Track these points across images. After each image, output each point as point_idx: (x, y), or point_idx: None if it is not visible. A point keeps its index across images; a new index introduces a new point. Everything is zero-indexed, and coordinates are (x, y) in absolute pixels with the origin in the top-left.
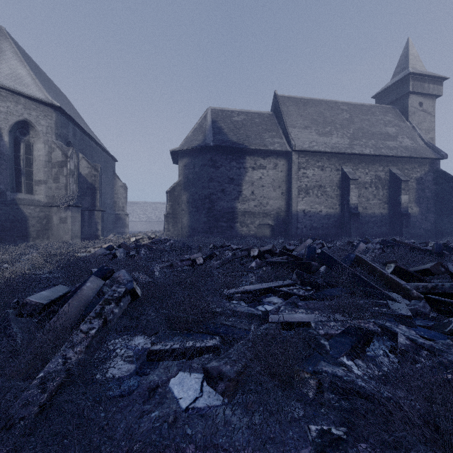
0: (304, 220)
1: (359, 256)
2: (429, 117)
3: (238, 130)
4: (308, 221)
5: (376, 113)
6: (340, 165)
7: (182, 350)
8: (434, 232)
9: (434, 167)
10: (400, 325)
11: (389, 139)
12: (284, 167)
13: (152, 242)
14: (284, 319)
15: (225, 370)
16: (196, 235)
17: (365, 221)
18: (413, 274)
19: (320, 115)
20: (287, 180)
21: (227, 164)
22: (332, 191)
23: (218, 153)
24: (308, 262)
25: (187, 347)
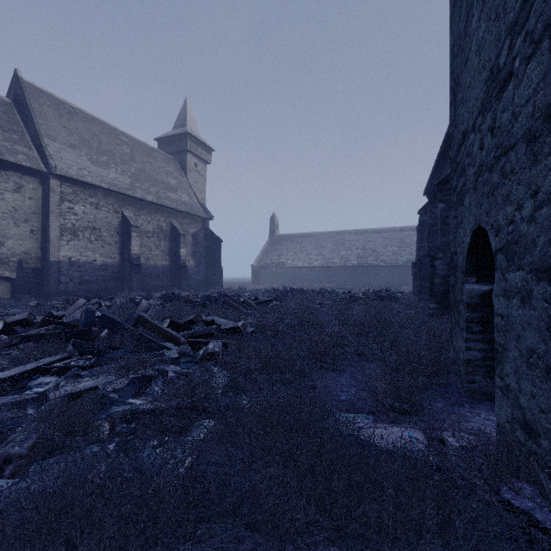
0: (71, 271)
1: (142, 315)
2: (202, 180)
3: None
4: (77, 272)
5: (158, 159)
6: (121, 207)
7: None
8: (206, 283)
9: (206, 225)
10: (171, 365)
11: (171, 190)
12: (37, 193)
13: None
14: (69, 392)
15: (15, 452)
16: None
17: (148, 273)
18: (182, 325)
19: (94, 136)
20: (41, 212)
21: None
22: (110, 236)
23: None
24: (89, 328)
25: None
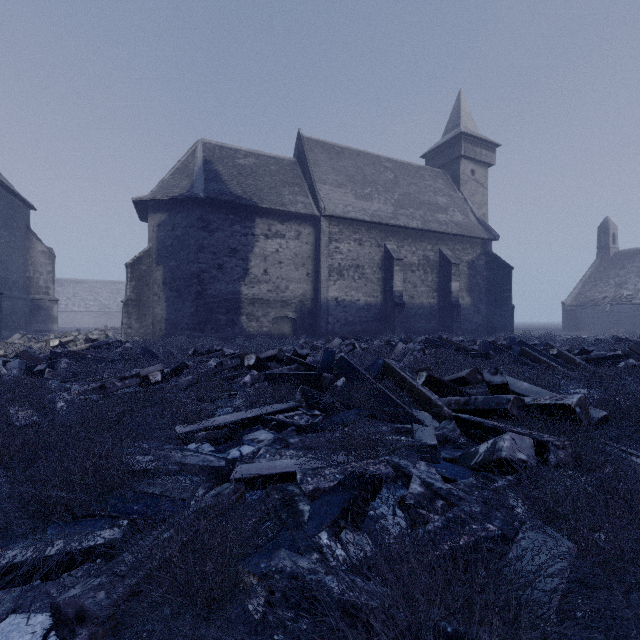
0: (337, 312)
1: (388, 362)
2: (482, 189)
3: (244, 179)
4: (343, 313)
5: (425, 177)
6: (383, 239)
7: (29, 566)
8: (487, 327)
9: (487, 249)
10: (420, 461)
11: (439, 211)
12: (311, 237)
13: (92, 347)
14: (258, 471)
15: (90, 604)
16: (177, 334)
17: (412, 313)
18: (447, 385)
19: (358, 170)
20: (314, 255)
21: (227, 227)
22: (372, 273)
23: (212, 210)
24: (319, 373)
25: (48, 556)
